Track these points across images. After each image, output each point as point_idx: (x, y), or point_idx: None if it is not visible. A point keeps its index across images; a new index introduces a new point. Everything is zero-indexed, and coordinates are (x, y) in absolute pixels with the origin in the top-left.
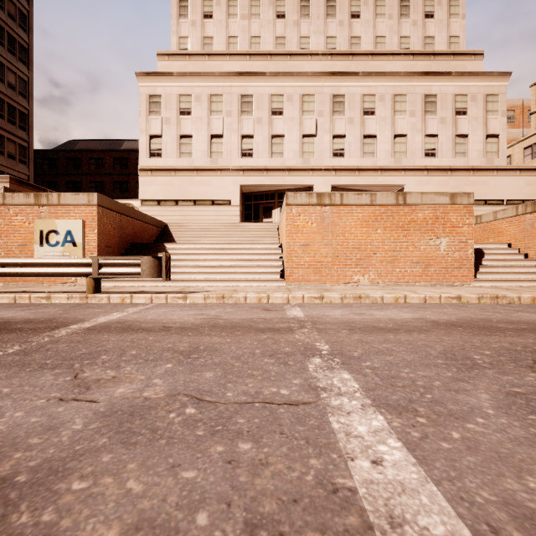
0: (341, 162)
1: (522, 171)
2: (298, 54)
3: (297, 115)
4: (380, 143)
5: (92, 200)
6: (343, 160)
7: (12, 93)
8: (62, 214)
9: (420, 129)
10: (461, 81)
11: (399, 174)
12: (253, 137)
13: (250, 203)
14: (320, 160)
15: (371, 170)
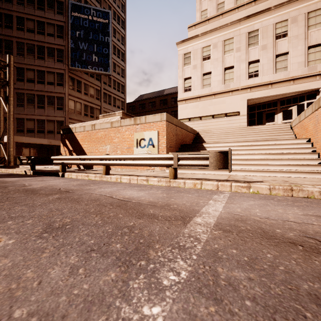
0: None
1: None
2: None
3: (302, 31)
4: None
5: (163, 118)
6: None
7: (119, 76)
8: (147, 129)
9: None
10: None
11: None
12: (258, 61)
13: (254, 112)
14: None
15: None
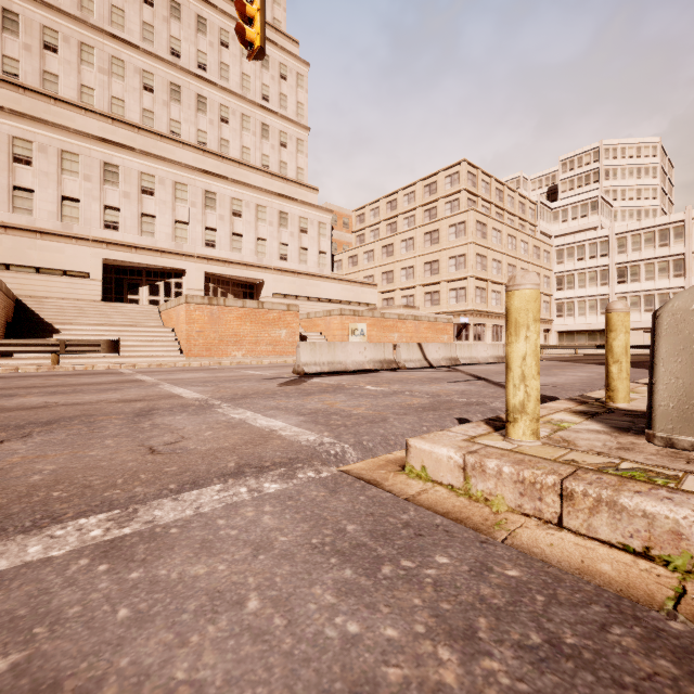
0: (213, 252)
1: (340, 280)
2: (170, 138)
3: (170, 200)
4: (246, 242)
5: None
6: (215, 251)
7: None
8: None
9: (277, 237)
10: (304, 208)
11: (261, 271)
12: (119, 210)
13: (111, 276)
14: (193, 247)
15: (239, 264)
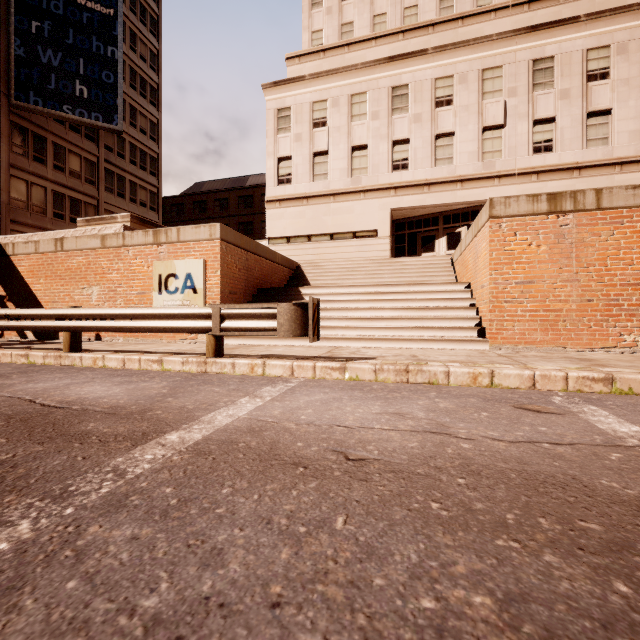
0: (547, 159)
1: None
2: (475, 14)
3: (474, 100)
4: (619, 121)
5: (214, 233)
6: (551, 156)
7: (144, 138)
8: (181, 254)
9: None
10: None
11: None
12: (408, 142)
13: (403, 232)
14: (511, 161)
15: (602, 166)
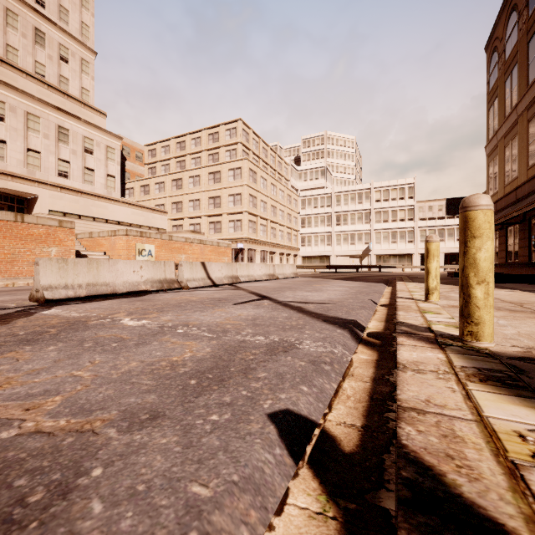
0: None
1: (129, 204)
2: None
3: None
4: (11, 151)
5: None
6: None
7: None
8: None
9: (55, 152)
10: (89, 128)
11: (33, 185)
12: None
13: None
14: None
15: (0, 173)
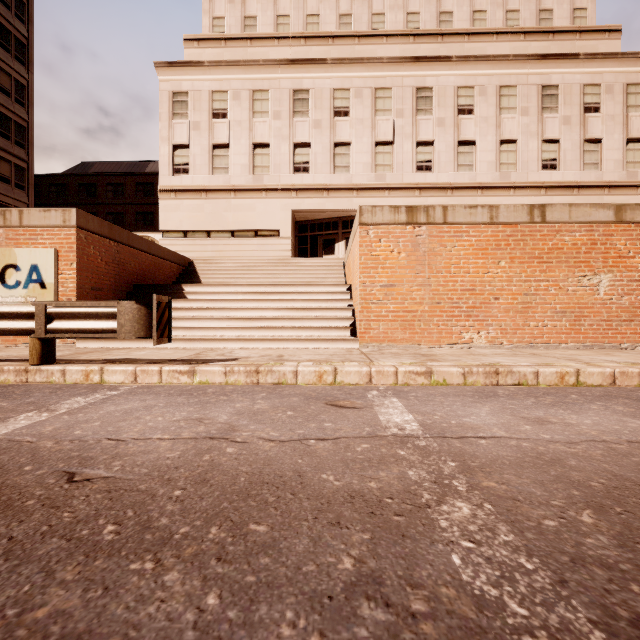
0: (427, 177)
1: None
2: (369, 35)
3: (368, 115)
4: (481, 152)
5: (69, 219)
6: (431, 175)
7: (7, 100)
8: (25, 241)
9: (536, 132)
10: (591, 66)
11: (507, 194)
12: (309, 146)
13: (306, 234)
14: (399, 175)
15: (468, 188)
